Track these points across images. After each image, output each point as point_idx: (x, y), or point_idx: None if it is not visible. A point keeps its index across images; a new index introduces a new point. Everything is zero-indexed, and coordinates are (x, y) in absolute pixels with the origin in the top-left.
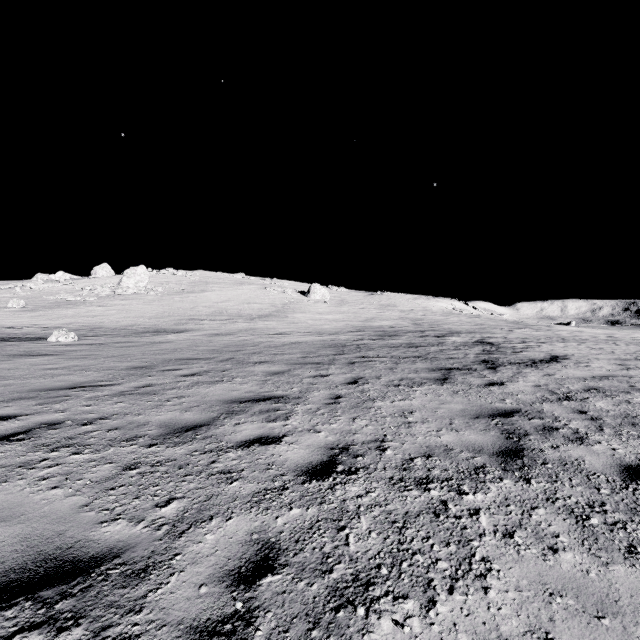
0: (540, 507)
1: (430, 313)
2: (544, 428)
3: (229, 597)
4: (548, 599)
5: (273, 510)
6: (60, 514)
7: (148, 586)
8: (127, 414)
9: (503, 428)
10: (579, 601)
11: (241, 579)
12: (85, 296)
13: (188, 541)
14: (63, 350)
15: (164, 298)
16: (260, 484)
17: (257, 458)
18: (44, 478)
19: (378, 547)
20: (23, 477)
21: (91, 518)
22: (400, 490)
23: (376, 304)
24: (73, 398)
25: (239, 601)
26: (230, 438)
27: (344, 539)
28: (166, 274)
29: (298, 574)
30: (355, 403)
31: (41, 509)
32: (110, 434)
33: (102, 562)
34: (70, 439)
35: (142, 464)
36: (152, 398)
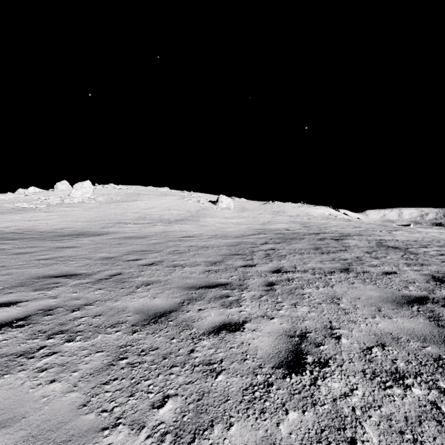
0: None
1: (313, 218)
2: None
3: None
4: None
5: None
6: None
7: None
8: None
9: None
10: None
11: None
12: (38, 204)
13: None
14: None
15: (102, 206)
16: None
17: None
18: None
19: None
20: None
21: None
22: None
23: (269, 211)
24: None
25: None
26: None
27: None
28: (108, 188)
29: None
30: None
31: None
32: None
33: None
34: None
35: None
36: None
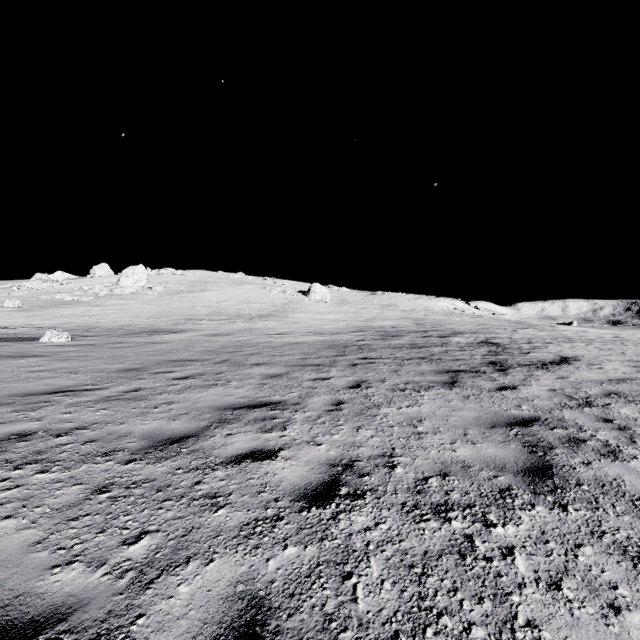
0: (585, 544)
1: (432, 313)
2: (570, 440)
3: None
4: None
5: (264, 549)
6: (5, 555)
7: None
8: (108, 423)
9: (524, 440)
10: None
11: None
12: (82, 296)
13: (156, 595)
14: (54, 351)
15: (163, 298)
16: (250, 512)
17: (248, 478)
18: None
19: (394, 604)
20: None
21: (41, 561)
22: (415, 520)
23: (377, 304)
24: (53, 404)
25: None
26: (219, 452)
27: (351, 592)
28: (165, 274)
29: None
30: (359, 410)
31: None
32: (85, 447)
33: (42, 629)
34: (39, 454)
35: (115, 486)
36: (139, 404)
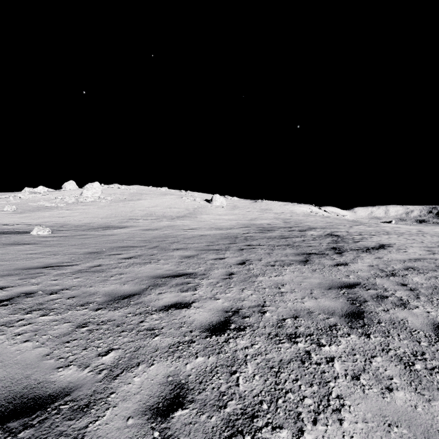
0: (378, 356)
1: (295, 215)
2: (377, 296)
3: (149, 427)
4: (387, 429)
5: (184, 358)
6: (28, 361)
7: (89, 418)
8: (82, 286)
9: (348, 296)
10: (411, 430)
11: (158, 413)
12: (57, 203)
13: (120, 382)
14: (41, 240)
15: (112, 204)
16: (175, 338)
17: (173, 319)
18: (19, 334)
19: (260, 387)
20: (4, 333)
21: (51, 364)
22: (276, 343)
23: (258, 208)
24: (45, 274)
25: (156, 431)
26: (154, 304)
27: (235, 381)
28: (113, 188)
29: (201, 409)
30: (243, 278)
31: (15, 357)
32: (69, 301)
33: (56, 399)
34: (40, 305)
35: (90, 323)
36: (100, 274)
